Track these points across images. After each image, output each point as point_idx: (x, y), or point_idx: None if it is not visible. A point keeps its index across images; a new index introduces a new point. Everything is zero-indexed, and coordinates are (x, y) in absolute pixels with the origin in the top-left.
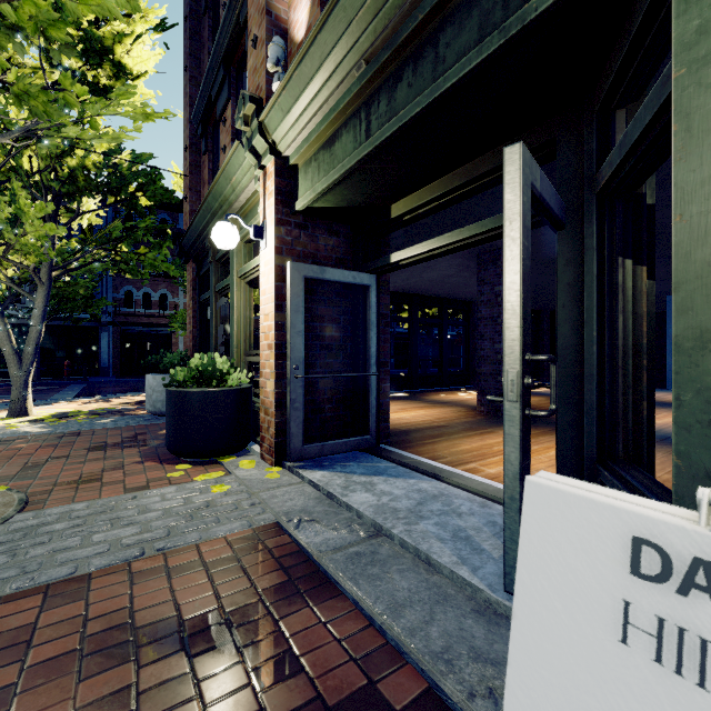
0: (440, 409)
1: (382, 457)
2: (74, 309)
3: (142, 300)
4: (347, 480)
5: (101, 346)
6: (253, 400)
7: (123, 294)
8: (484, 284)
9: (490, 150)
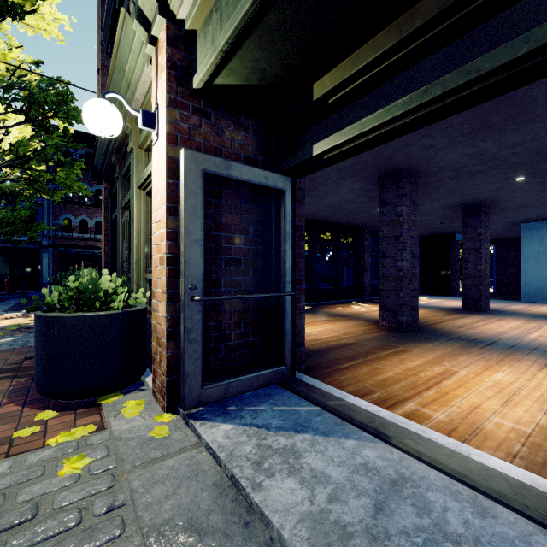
0: (343, 323)
1: (301, 394)
2: (14, 232)
3: (80, 226)
4: (259, 444)
5: (42, 265)
6: (151, 322)
7: (63, 221)
8: (386, 205)
9: None
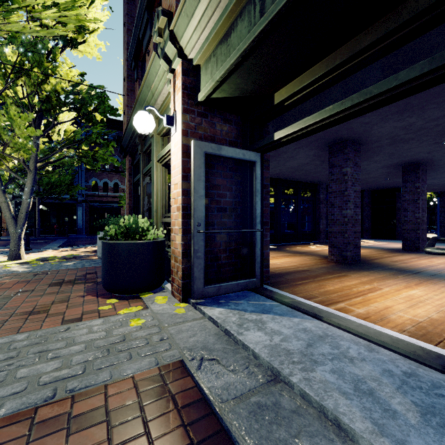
0: (300, 257)
1: (266, 296)
2: (60, 192)
3: (103, 187)
4: (240, 317)
5: (78, 215)
6: (167, 250)
7: (91, 183)
8: (334, 167)
9: (376, 21)
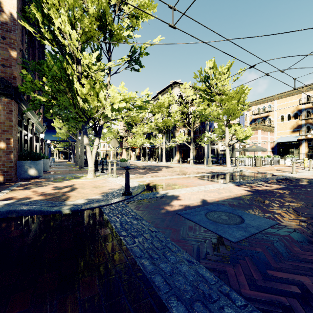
0: None
1: None
2: None
3: None
4: None
5: None
6: None
7: None
8: None
9: None
